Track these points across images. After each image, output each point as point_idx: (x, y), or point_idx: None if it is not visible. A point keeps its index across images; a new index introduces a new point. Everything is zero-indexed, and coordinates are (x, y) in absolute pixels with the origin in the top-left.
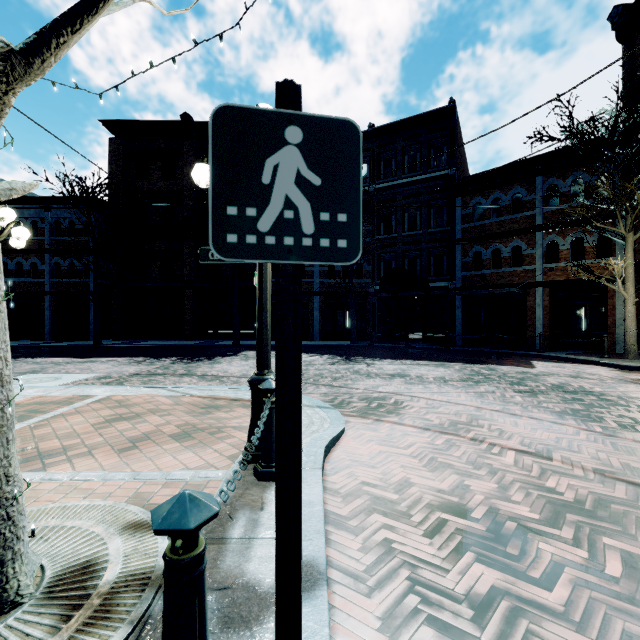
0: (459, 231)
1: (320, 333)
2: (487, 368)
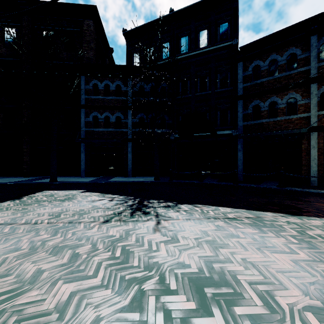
0: (241, 89)
1: (133, 171)
2: None
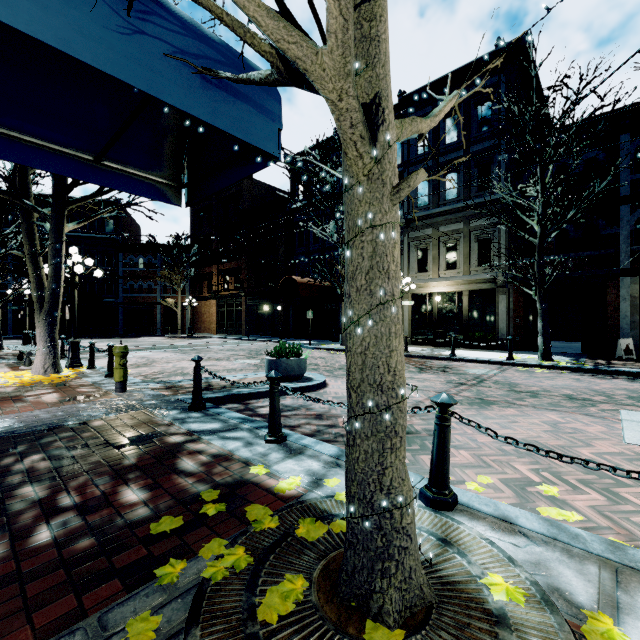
0: (122, 271)
1: (14, 330)
2: (116, 339)
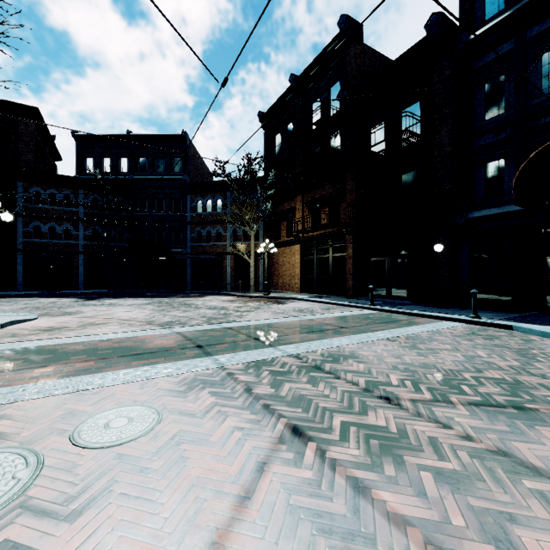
0: (189, 217)
1: (85, 284)
2: (173, 299)
